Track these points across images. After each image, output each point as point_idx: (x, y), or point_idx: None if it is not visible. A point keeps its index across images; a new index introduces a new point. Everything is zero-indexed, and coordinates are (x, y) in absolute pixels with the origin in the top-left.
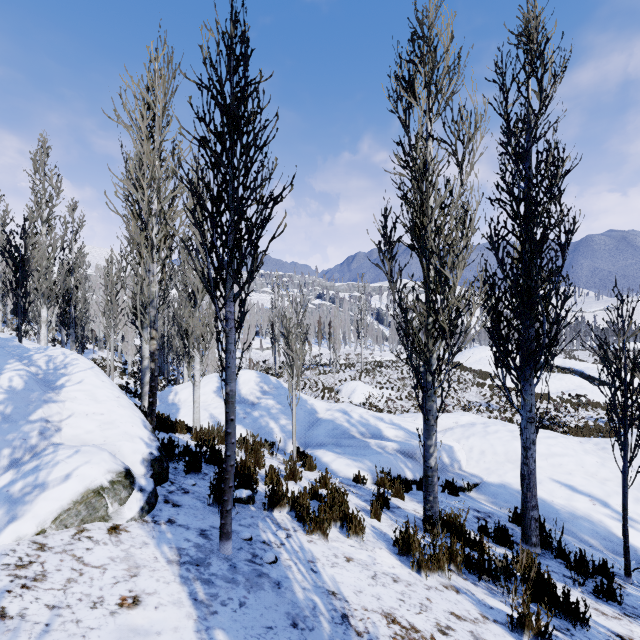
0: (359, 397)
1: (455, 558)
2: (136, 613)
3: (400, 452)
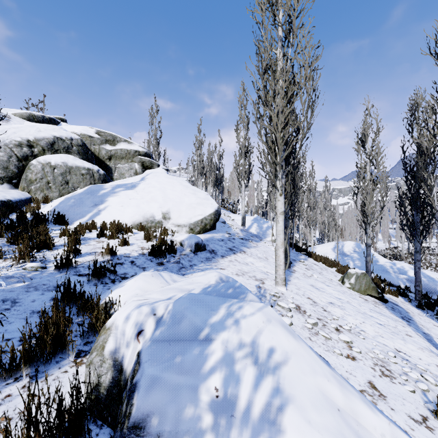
0: None
1: None
2: None
3: (407, 280)
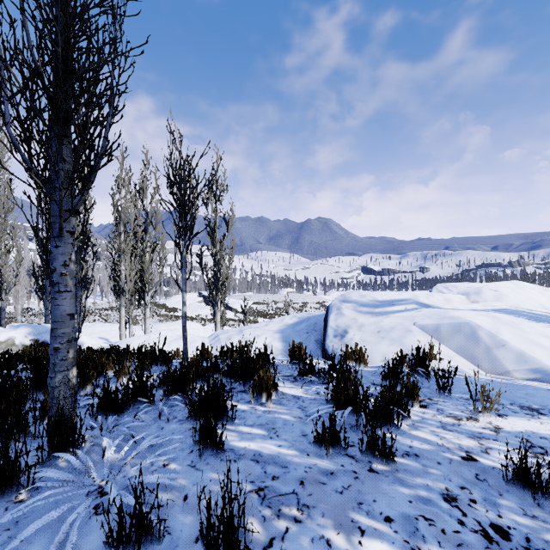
0: None
1: None
2: None
3: None
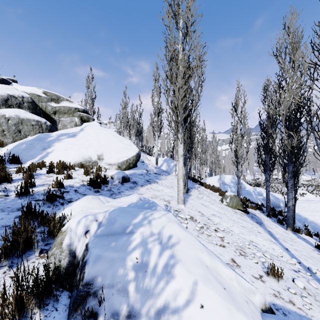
0: None
1: None
2: None
3: (263, 199)
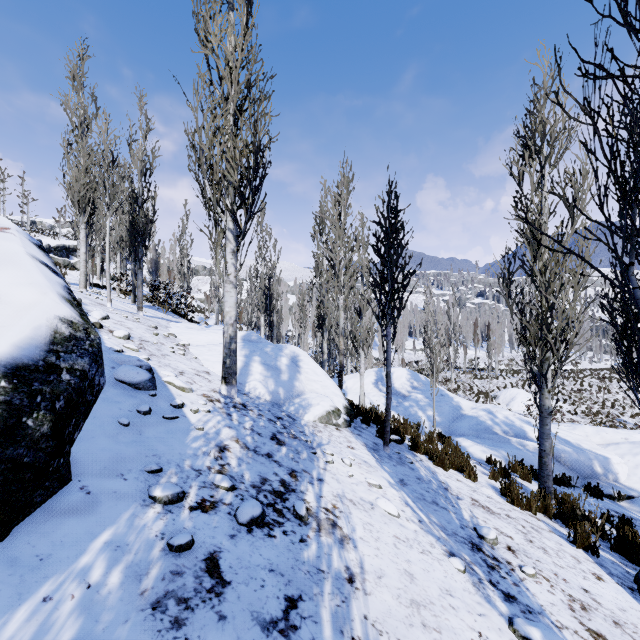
0: (519, 405)
1: (548, 508)
2: (354, 450)
3: None
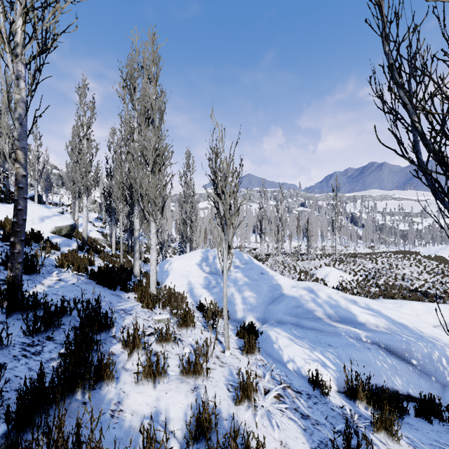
0: (332, 281)
1: None
2: None
3: (382, 347)
